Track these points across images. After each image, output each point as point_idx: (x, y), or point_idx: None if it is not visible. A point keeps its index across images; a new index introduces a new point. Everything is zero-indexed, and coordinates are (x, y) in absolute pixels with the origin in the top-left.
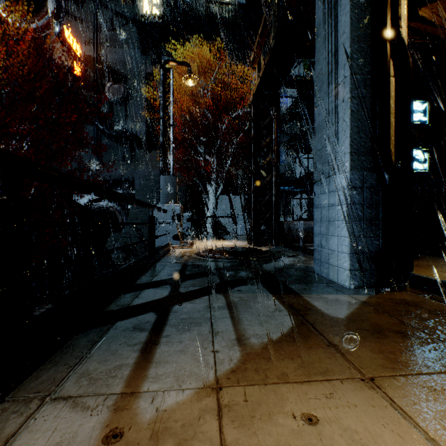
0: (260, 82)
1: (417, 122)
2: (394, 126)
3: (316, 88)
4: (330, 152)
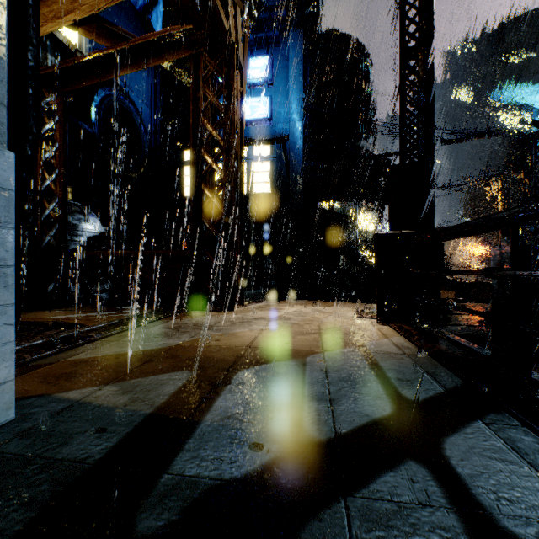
0: None
1: None
2: None
3: None
4: None
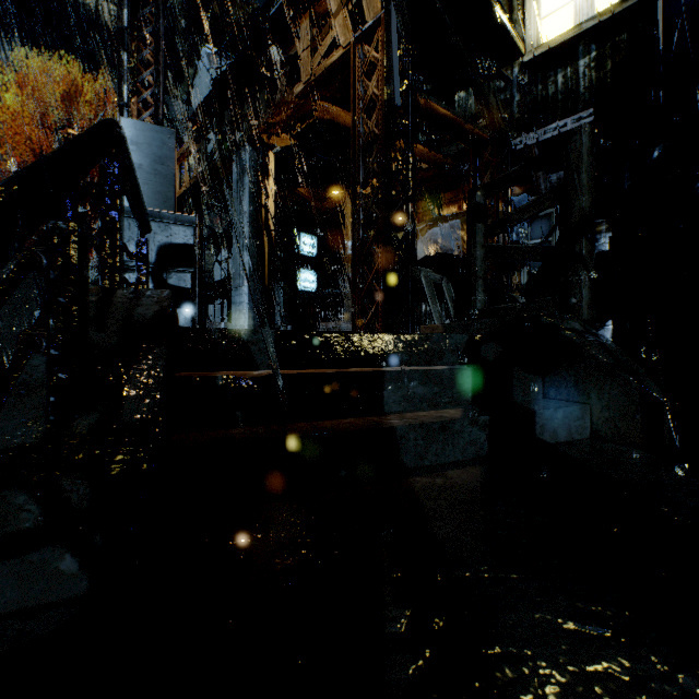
0: (186, 192)
1: (308, 253)
2: (268, 267)
3: (234, 234)
4: (241, 274)
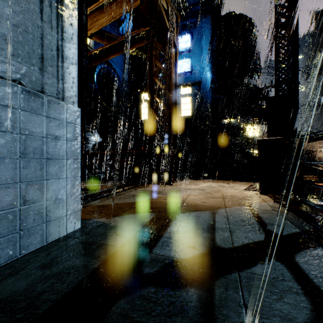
0: None
1: None
2: None
3: None
4: (47, 59)
